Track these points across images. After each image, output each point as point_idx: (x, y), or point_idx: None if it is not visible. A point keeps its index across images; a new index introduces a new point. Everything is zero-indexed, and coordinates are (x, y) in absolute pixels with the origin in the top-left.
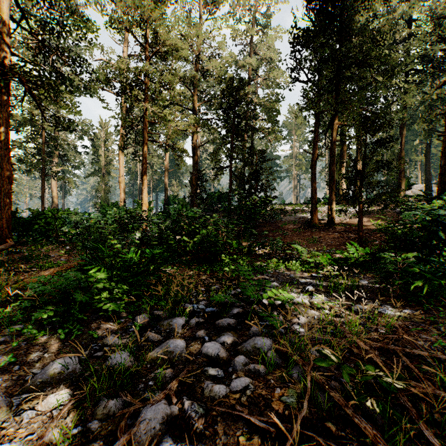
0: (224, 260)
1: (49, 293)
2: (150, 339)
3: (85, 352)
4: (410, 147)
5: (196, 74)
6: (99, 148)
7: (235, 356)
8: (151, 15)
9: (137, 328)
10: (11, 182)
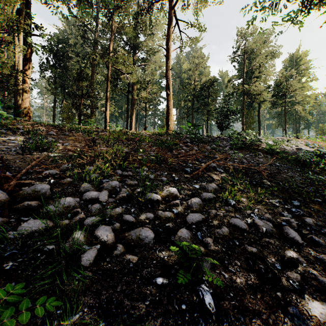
0: None
1: None
2: None
3: None
4: None
5: None
6: None
7: None
8: None
9: None
10: None
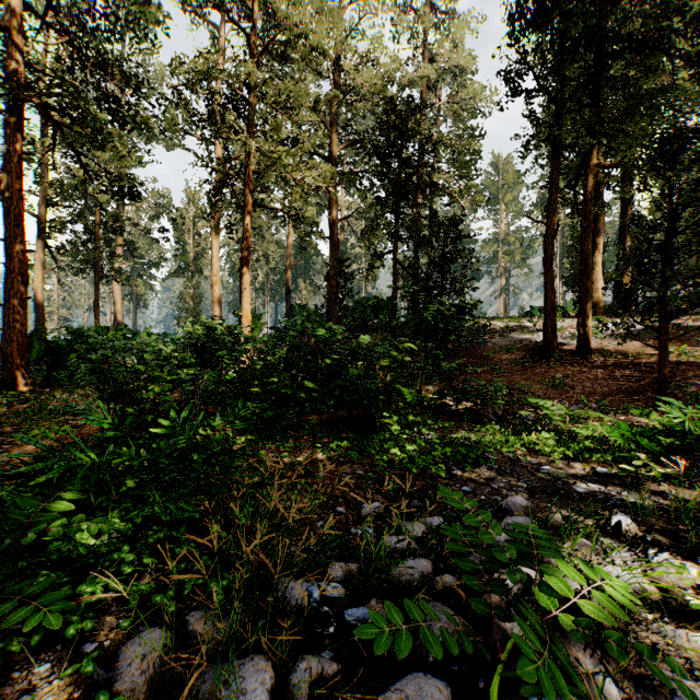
0: (388, 428)
1: None
2: None
3: None
4: None
5: (335, 92)
6: (185, 231)
7: None
8: None
9: None
10: (26, 282)
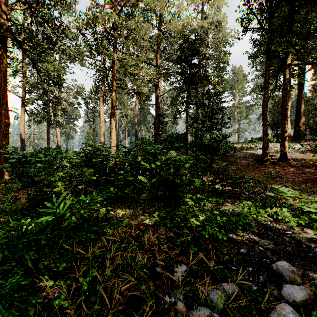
0: (186, 203)
1: None
2: None
3: None
4: None
5: (158, 33)
6: (89, 104)
7: None
8: None
9: None
10: (8, 125)
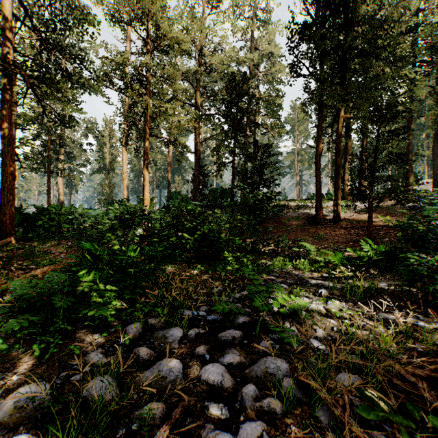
0: (226, 259)
1: (32, 297)
2: (140, 357)
3: (61, 374)
4: (416, 142)
5: (198, 69)
6: (104, 145)
7: (243, 384)
8: (152, 8)
9: (127, 342)
10: (14, 179)
